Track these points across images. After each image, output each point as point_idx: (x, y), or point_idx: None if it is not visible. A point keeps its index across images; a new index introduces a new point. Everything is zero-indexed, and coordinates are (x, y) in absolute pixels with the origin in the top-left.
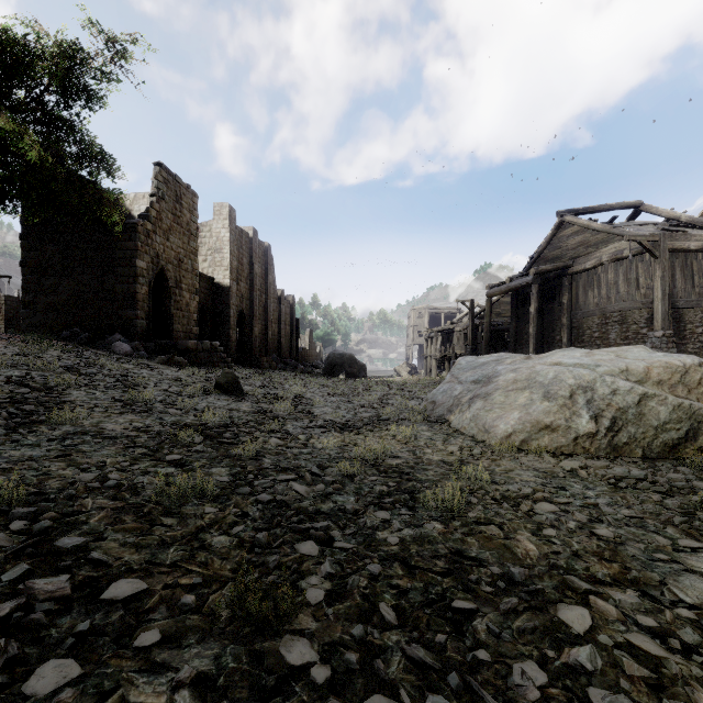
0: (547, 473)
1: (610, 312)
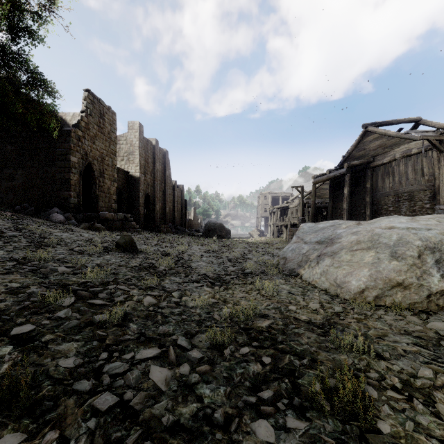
0: (424, 340)
1: (401, 193)
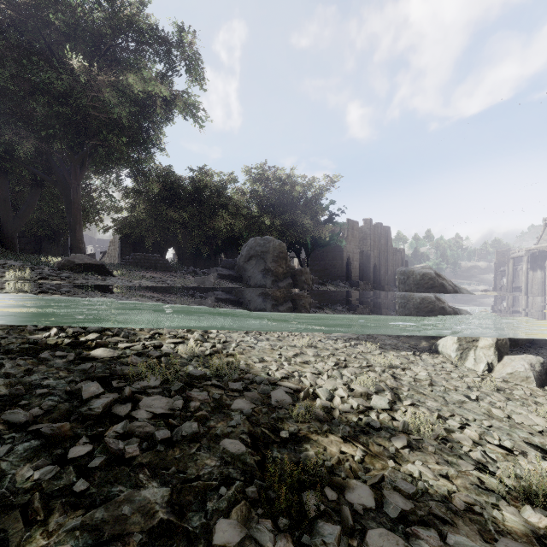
0: None
1: None
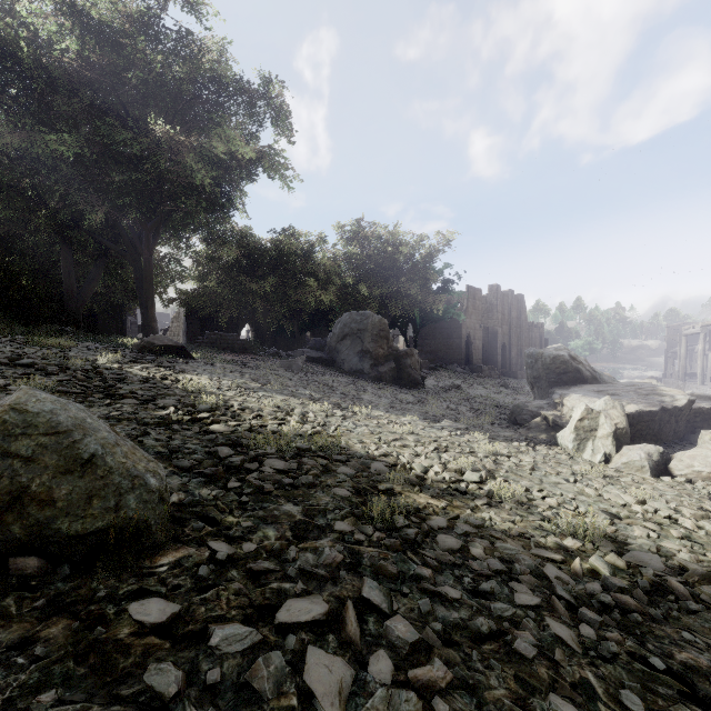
0: None
1: None
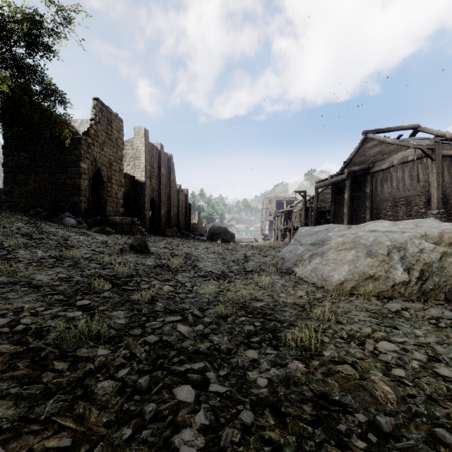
0: (378, 314)
1: (399, 198)
